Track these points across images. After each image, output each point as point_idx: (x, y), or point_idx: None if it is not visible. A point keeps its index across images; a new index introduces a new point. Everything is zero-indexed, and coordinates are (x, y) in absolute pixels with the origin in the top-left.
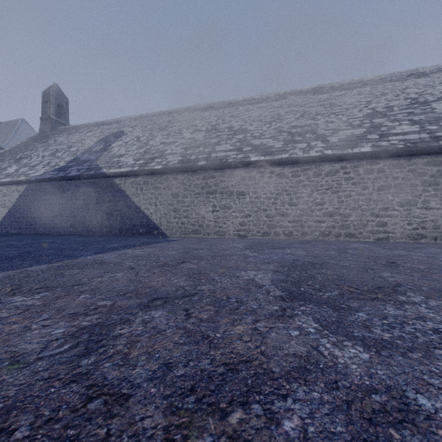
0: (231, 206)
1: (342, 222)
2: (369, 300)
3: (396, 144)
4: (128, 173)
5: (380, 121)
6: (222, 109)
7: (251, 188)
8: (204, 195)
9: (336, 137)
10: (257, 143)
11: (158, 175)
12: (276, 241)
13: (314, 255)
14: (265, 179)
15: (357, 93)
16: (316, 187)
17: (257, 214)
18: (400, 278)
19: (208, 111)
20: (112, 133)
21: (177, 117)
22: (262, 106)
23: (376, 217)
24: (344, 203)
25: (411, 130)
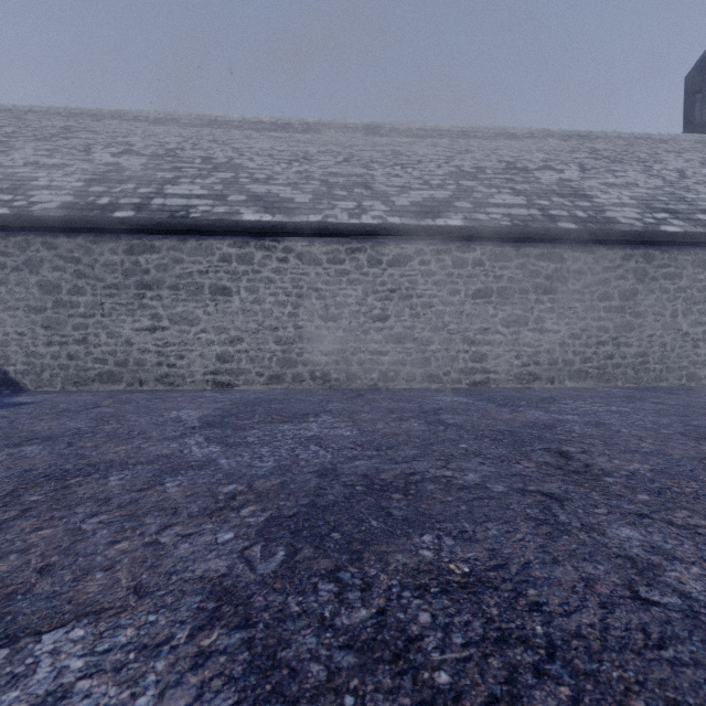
0: (198, 317)
1: (418, 354)
2: None
3: (500, 220)
4: None
5: (470, 184)
6: (196, 127)
7: (244, 280)
8: (129, 291)
9: (406, 199)
10: (261, 190)
11: None
12: (295, 395)
13: (377, 439)
14: (274, 263)
15: (432, 144)
16: (373, 286)
17: (258, 337)
18: (702, 564)
19: (166, 126)
20: None
21: (88, 124)
22: (277, 136)
23: (470, 344)
24: (422, 318)
25: (517, 203)
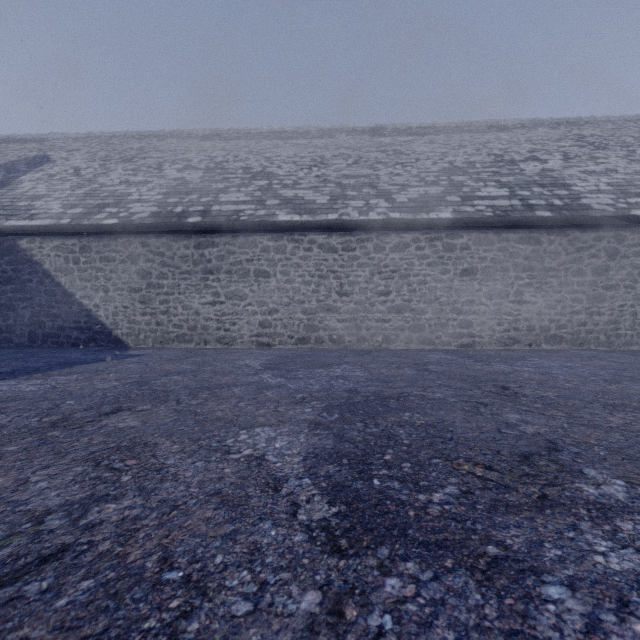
0: (246, 294)
1: (415, 322)
2: (533, 508)
3: (484, 211)
4: (46, 228)
5: (460, 179)
6: (234, 140)
7: (279, 265)
8: (197, 276)
9: (405, 196)
10: (290, 194)
11: (111, 237)
12: (319, 352)
13: (381, 377)
14: (301, 252)
15: (429, 141)
16: (378, 268)
17: (289, 308)
18: (542, 425)
19: (212, 141)
20: (24, 157)
21: (156, 144)
22: (298, 143)
23: (458, 314)
24: (417, 293)
25: (500, 195)
